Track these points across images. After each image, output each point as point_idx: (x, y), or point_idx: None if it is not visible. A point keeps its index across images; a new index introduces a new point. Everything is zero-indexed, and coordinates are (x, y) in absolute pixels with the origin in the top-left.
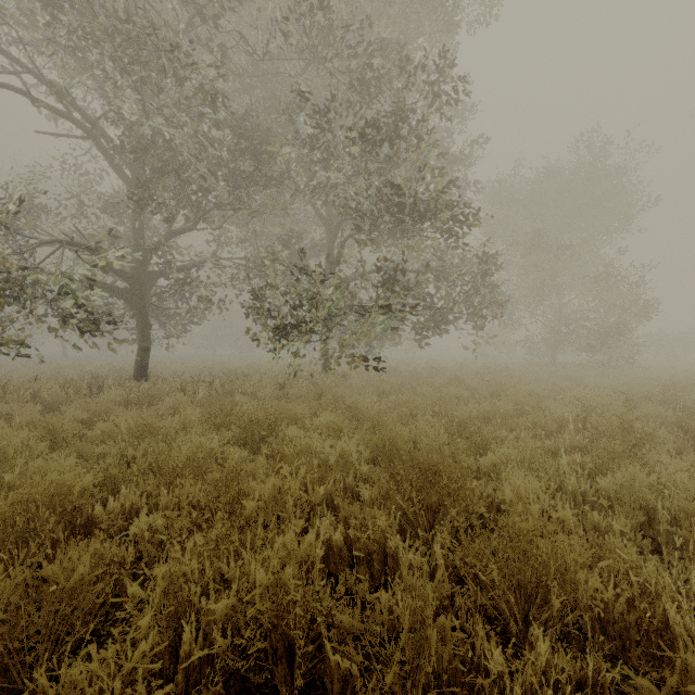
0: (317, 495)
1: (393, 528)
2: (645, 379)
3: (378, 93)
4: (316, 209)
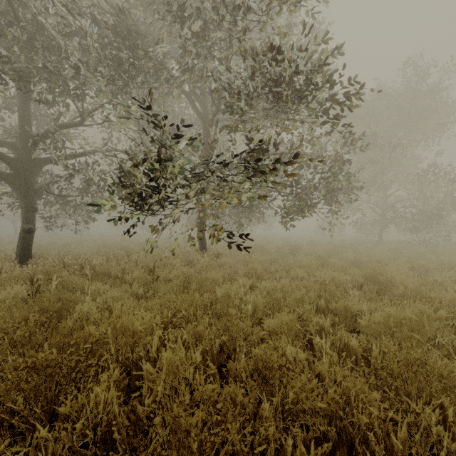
0: None
1: None
2: None
3: None
4: (193, 103)
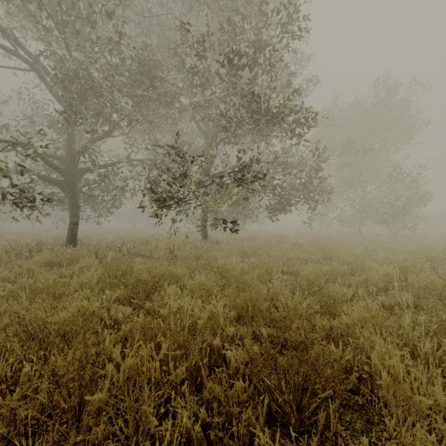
0: (179, 374)
1: (260, 418)
2: (429, 244)
3: (241, 33)
4: (198, 124)
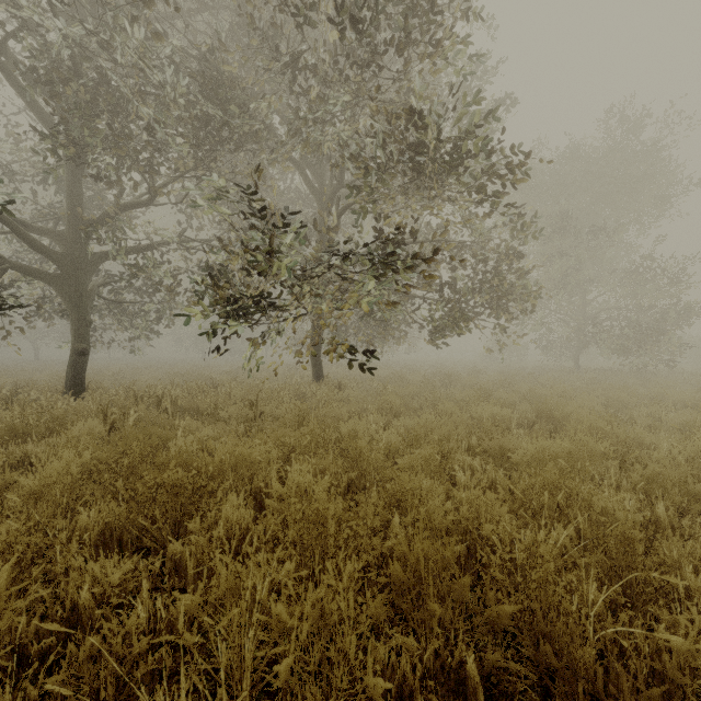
0: None
1: None
2: None
3: None
4: (305, 176)
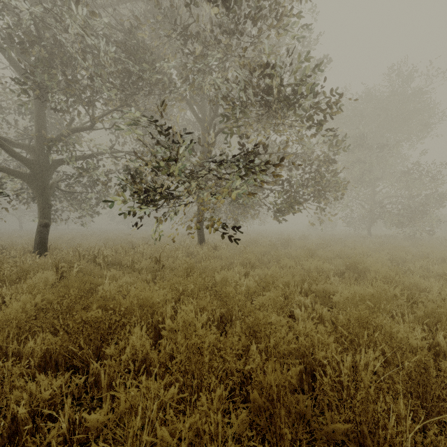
0: None
1: None
2: None
3: None
4: (192, 109)
